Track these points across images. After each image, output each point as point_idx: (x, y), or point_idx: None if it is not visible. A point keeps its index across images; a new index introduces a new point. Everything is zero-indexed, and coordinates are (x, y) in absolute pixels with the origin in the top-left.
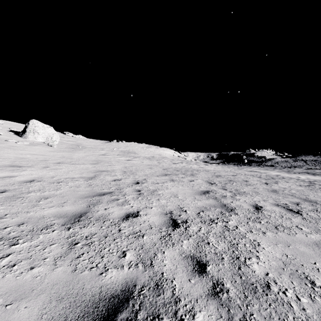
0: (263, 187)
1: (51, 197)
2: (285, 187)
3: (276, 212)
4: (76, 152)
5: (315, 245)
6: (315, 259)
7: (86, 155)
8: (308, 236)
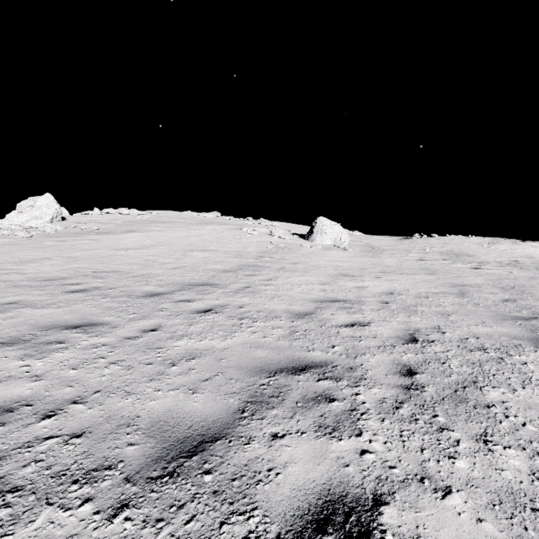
0: None
1: (452, 314)
2: None
3: None
4: (381, 257)
5: None
6: None
7: (398, 261)
8: None
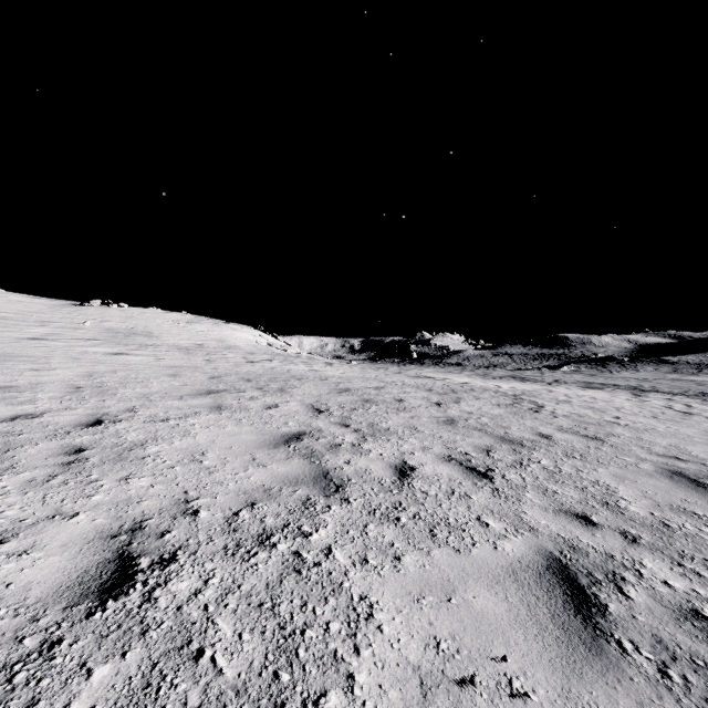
0: (431, 413)
1: None
2: (471, 410)
3: (442, 480)
4: None
5: (511, 576)
6: (506, 635)
7: None
8: (499, 547)
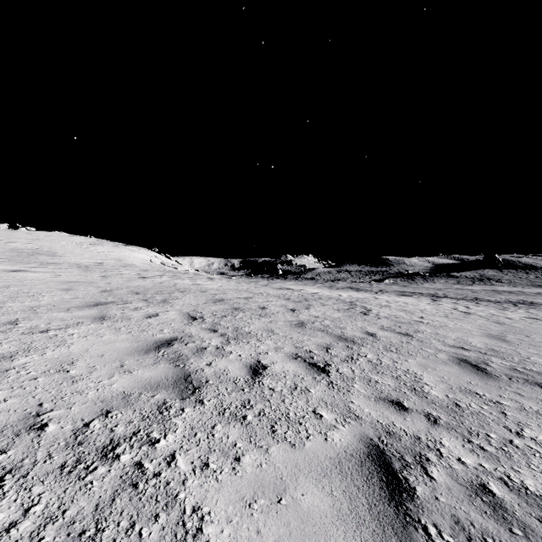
0: (286, 318)
1: None
2: (317, 315)
3: (288, 376)
4: None
5: (337, 467)
6: (328, 535)
7: None
8: (329, 438)
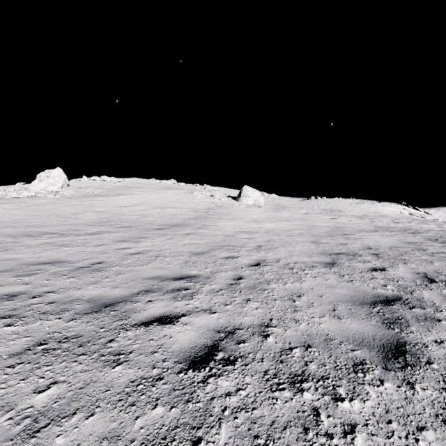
0: None
1: (293, 236)
2: None
3: None
4: (282, 212)
5: None
6: None
7: (291, 214)
8: None
